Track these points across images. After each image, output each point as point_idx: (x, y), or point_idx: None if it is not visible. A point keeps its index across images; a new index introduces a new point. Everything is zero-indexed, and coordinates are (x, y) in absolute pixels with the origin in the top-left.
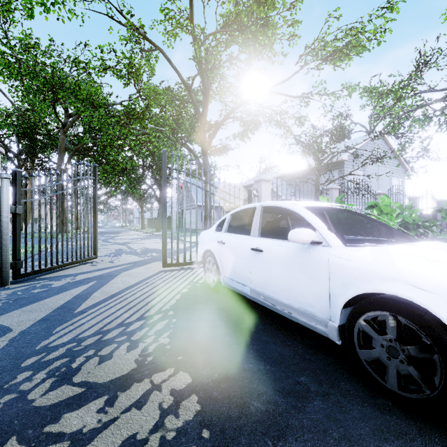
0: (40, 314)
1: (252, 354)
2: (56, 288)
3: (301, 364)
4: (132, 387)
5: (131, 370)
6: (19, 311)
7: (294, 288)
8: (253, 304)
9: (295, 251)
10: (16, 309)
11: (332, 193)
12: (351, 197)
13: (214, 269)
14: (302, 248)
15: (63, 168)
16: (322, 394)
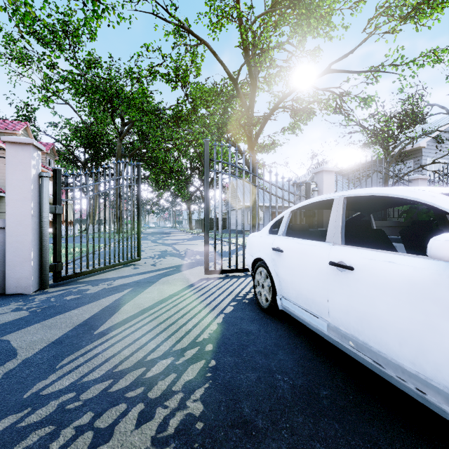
0: (57, 333)
1: None
2: (89, 295)
3: None
4: None
5: None
6: (39, 325)
7: (434, 347)
8: (328, 342)
9: (437, 276)
10: (38, 321)
11: (418, 185)
12: None
13: (267, 285)
14: None
15: (105, 167)
16: None
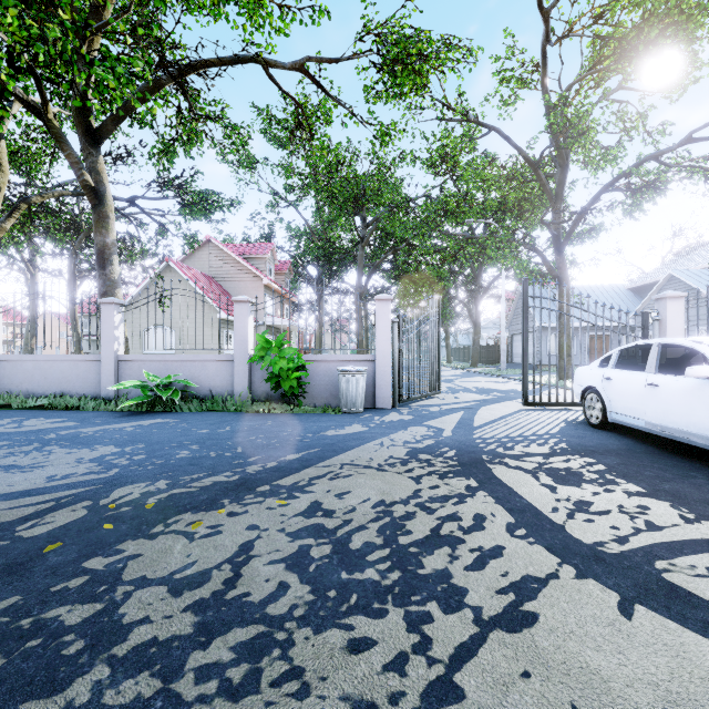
0: (450, 424)
1: (646, 461)
2: (436, 412)
3: (694, 470)
4: (555, 457)
5: (549, 452)
6: (432, 421)
7: (692, 416)
8: (649, 441)
9: (694, 385)
10: (428, 420)
11: None
12: None
13: (598, 406)
14: (700, 383)
15: (420, 306)
16: (707, 479)
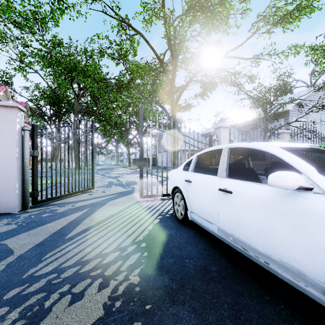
0: (40, 238)
1: (226, 311)
2: (59, 213)
3: None
4: None
5: (97, 319)
6: (26, 233)
7: (273, 237)
8: (219, 240)
9: (274, 196)
10: (25, 231)
11: (283, 137)
12: (295, 140)
13: (182, 204)
14: (283, 194)
15: (68, 122)
16: None
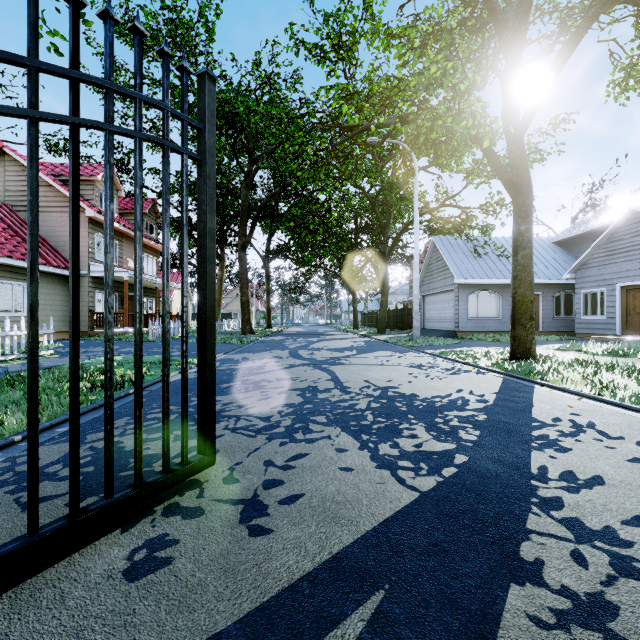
0: None
1: None
2: None
3: None
4: None
5: None
6: None
7: None
8: None
9: None
10: None
11: None
12: None
13: None
14: None
15: None
16: None
